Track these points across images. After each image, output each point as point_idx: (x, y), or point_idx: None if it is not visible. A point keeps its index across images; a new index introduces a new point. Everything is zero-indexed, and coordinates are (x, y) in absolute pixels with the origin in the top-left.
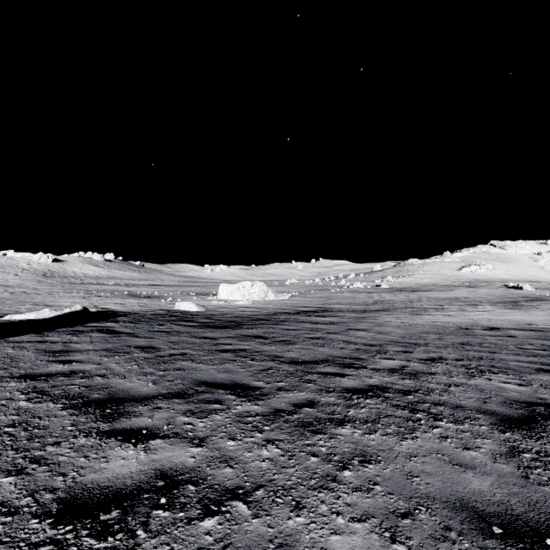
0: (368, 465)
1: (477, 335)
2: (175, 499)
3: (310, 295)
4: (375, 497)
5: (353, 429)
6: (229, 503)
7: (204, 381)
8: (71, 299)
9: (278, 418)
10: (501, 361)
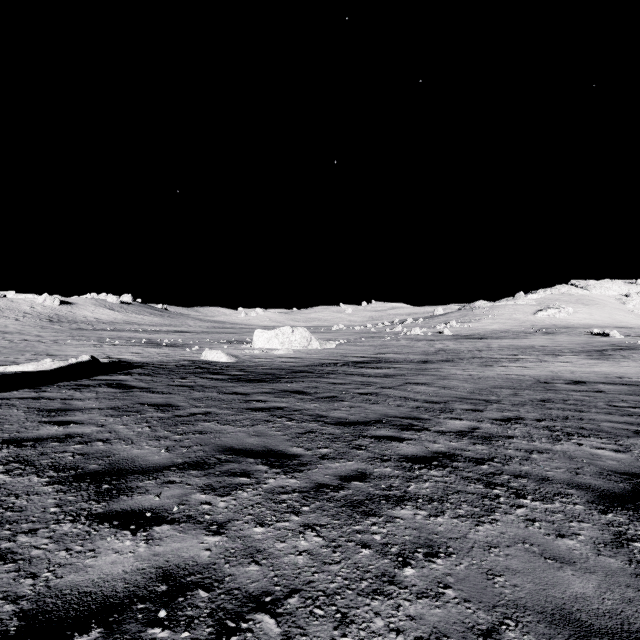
0: (435, 559)
1: (559, 390)
2: (179, 611)
3: (361, 343)
4: (447, 606)
5: (415, 509)
6: (252, 616)
7: (229, 448)
8: (80, 348)
9: (321, 496)
10: (591, 421)
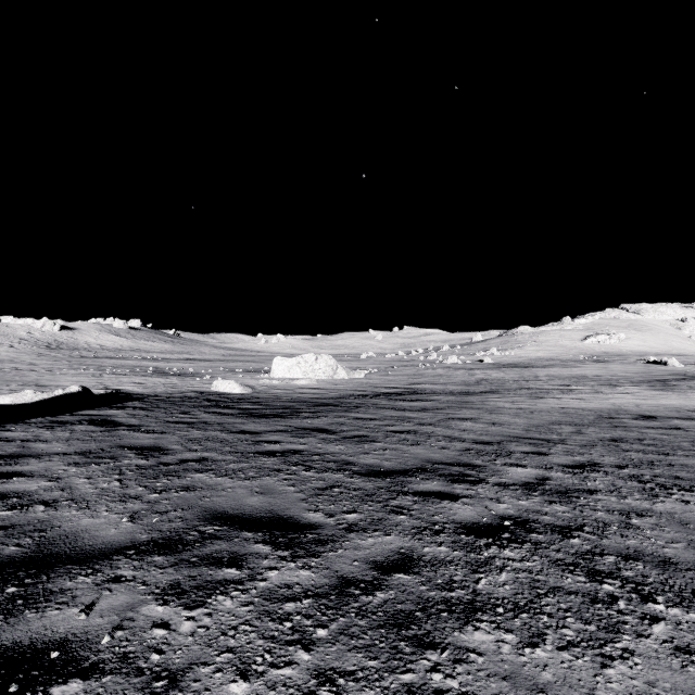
0: None
1: (629, 427)
2: None
3: (393, 372)
4: None
5: (497, 631)
6: None
7: (221, 513)
8: (76, 377)
9: (346, 604)
10: (684, 468)
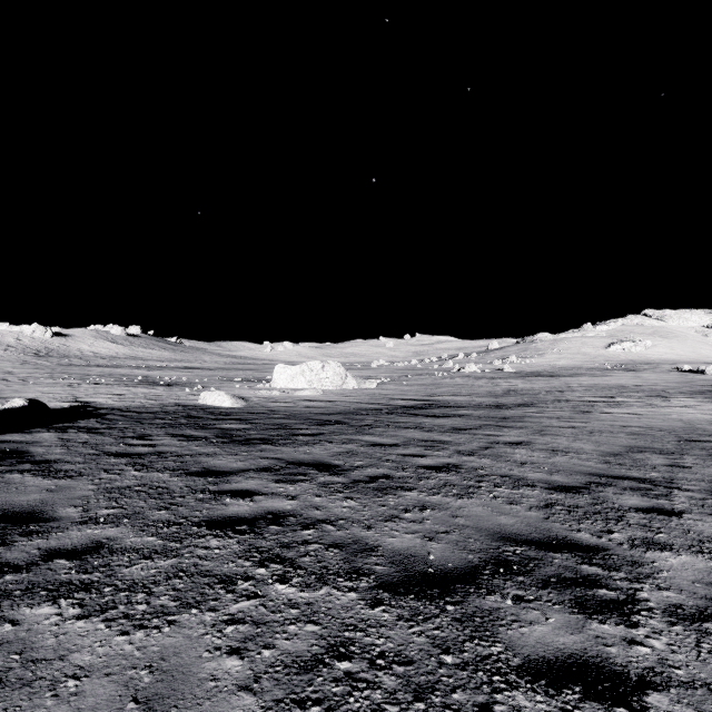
0: None
1: None
2: None
3: (407, 381)
4: None
5: None
6: None
7: None
8: (48, 387)
9: None
10: None
